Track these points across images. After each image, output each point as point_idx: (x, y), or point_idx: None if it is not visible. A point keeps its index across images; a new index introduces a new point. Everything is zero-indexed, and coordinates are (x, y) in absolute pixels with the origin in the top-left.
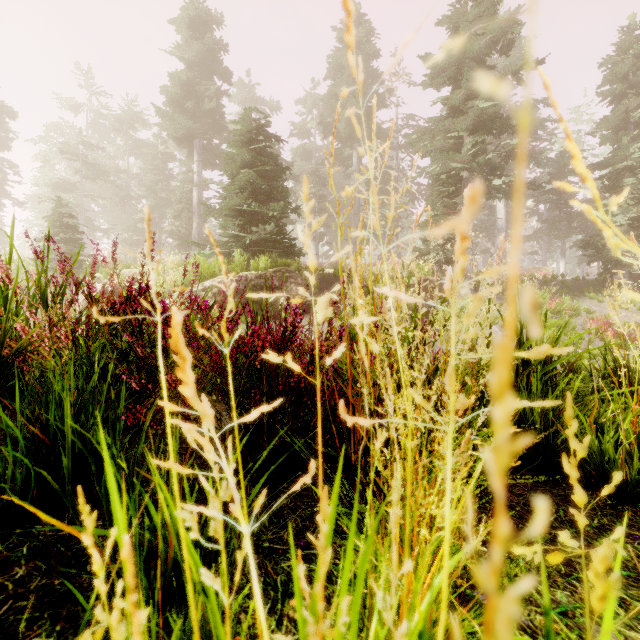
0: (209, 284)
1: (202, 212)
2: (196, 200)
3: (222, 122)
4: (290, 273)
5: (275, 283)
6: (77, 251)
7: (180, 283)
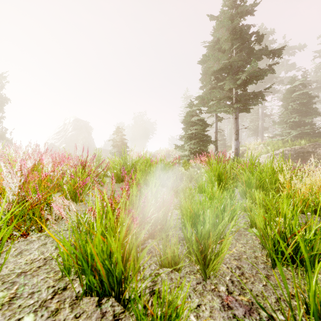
0: (278, 152)
1: (263, 117)
2: (260, 113)
3: (273, 76)
4: (318, 145)
5: (309, 150)
6: (225, 142)
7: (265, 152)
